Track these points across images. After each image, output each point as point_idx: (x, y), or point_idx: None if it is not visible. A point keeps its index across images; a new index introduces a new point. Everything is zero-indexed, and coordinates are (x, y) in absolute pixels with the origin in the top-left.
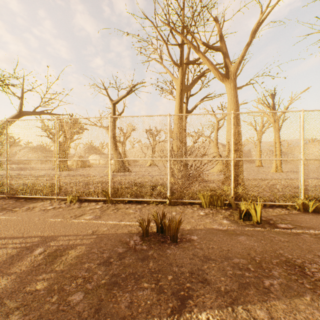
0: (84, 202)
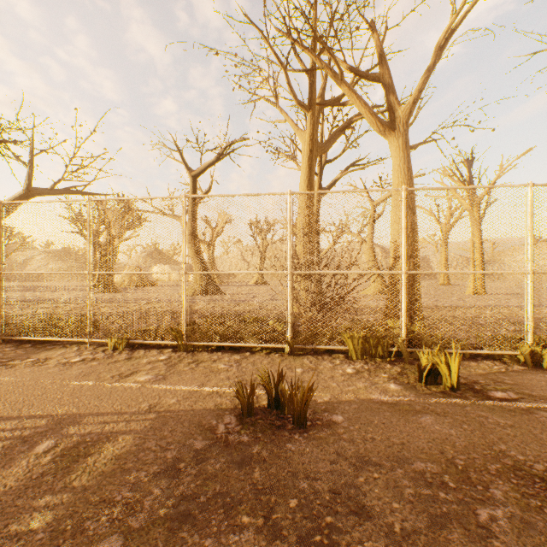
0: (138, 350)
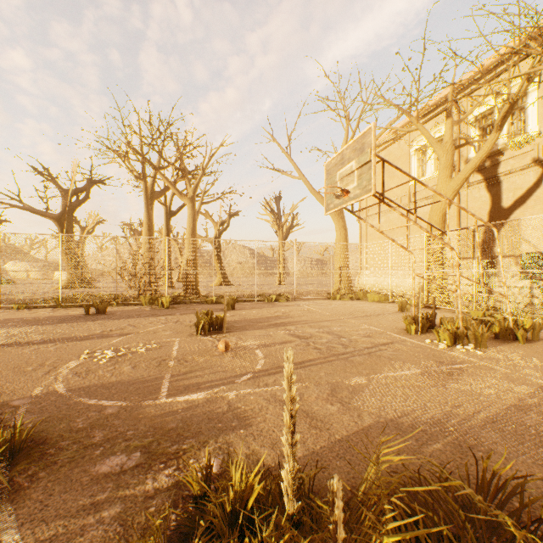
0: (33, 309)
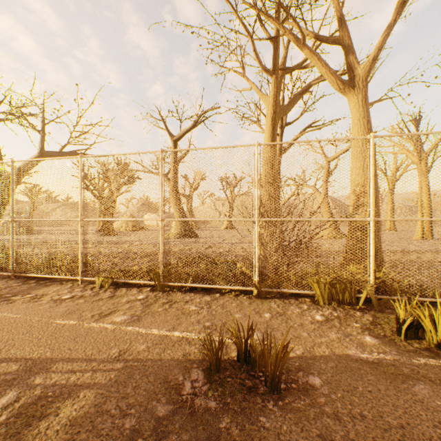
0: (121, 288)
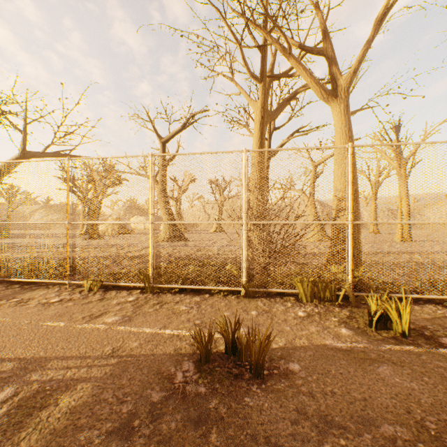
0: (110, 291)
